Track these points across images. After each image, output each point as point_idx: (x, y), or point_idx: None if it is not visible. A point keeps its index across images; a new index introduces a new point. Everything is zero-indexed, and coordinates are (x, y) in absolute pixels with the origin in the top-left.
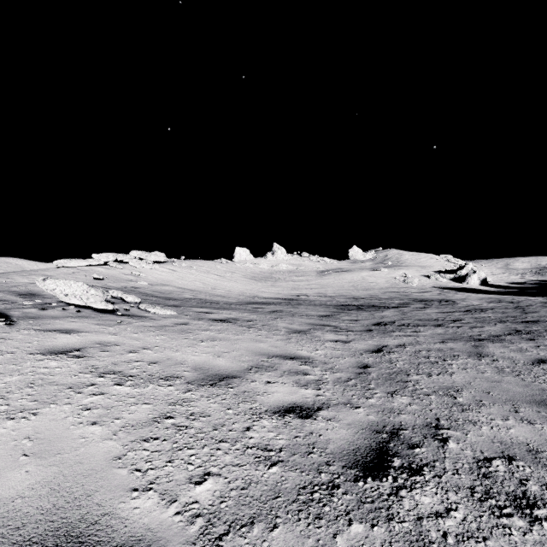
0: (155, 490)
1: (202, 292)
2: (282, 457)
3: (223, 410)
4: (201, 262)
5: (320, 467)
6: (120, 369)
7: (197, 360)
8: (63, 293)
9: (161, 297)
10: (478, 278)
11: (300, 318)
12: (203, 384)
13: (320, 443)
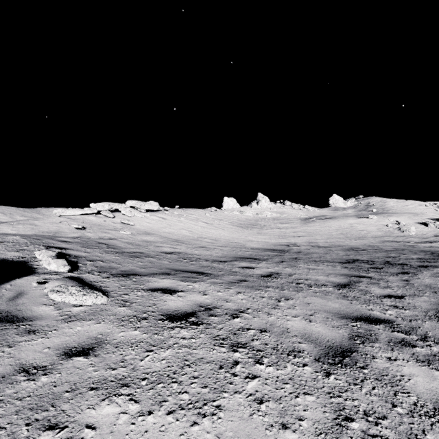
0: None
1: (185, 243)
2: None
3: None
4: (192, 211)
5: None
6: None
7: None
8: None
9: (128, 254)
10: None
11: (313, 295)
12: None
13: None
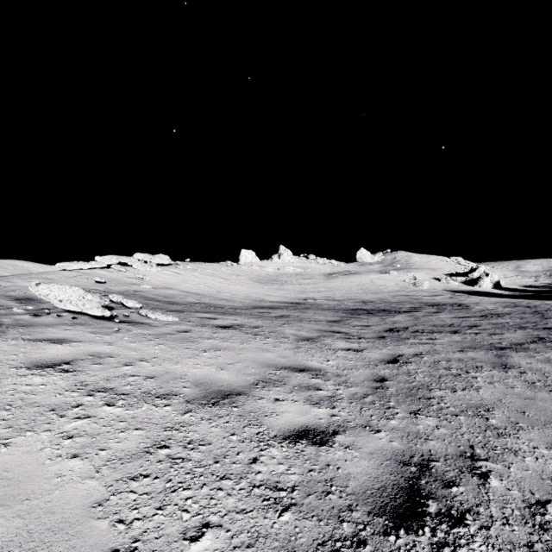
0: (141, 550)
1: (207, 296)
2: (295, 499)
3: (226, 436)
4: (206, 265)
5: (342, 514)
6: (112, 386)
7: (198, 373)
8: (58, 299)
9: (164, 302)
10: (490, 281)
11: (308, 324)
12: (204, 403)
13: (338, 479)
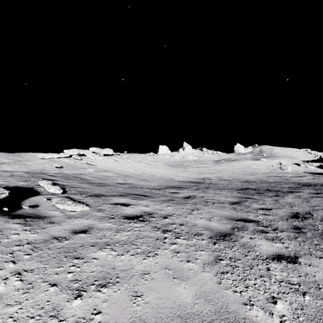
0: None
1: (133, 177)
2: None
3: None
4: (136, 155)
5: None
6: None
7: None
8: None
9: (95, 184)
10: None
11: (215, 208)
12: None
13: None
